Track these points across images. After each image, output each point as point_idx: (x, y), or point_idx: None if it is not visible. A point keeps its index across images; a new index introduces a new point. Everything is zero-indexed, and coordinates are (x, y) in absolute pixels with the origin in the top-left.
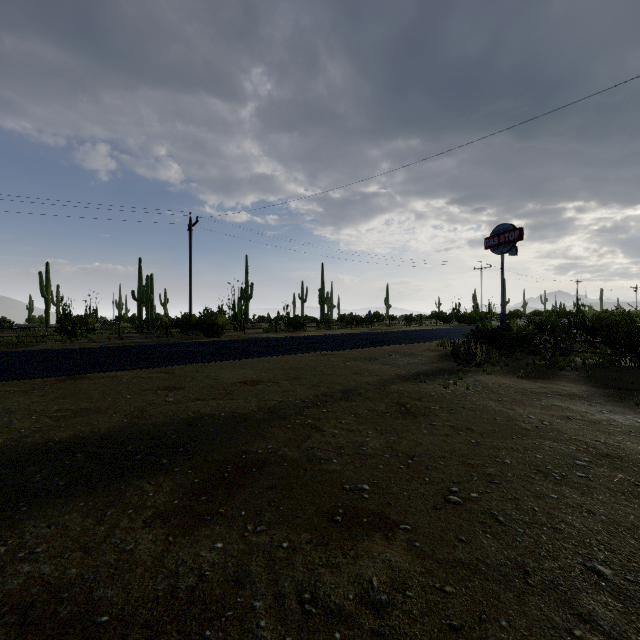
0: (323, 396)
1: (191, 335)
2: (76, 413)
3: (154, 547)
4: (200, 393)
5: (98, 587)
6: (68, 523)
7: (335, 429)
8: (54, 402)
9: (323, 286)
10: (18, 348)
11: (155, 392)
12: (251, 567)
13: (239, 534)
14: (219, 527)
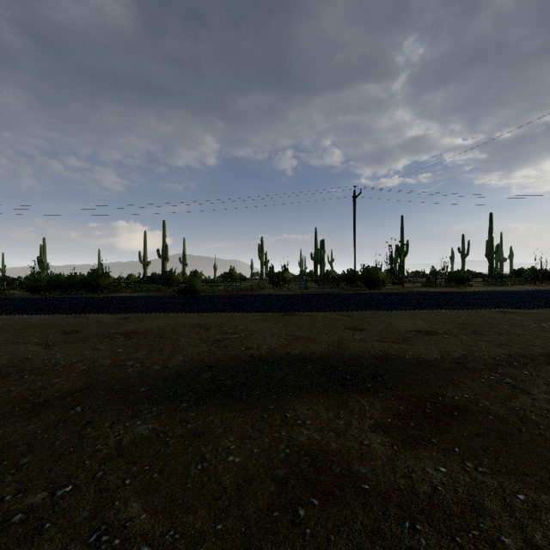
0: (518, 357)
1: (355, 287)
2: (297, 338)
3: (384, 449)
4: (380, 336)
5: (353, 462)
6: (318, 411)
7: (549, 396)
8: (283, 329)
9: (491, 238)
10: (252, 292)
11: (344, 330)
12: (485, 502)
13: (459, 467)
14: (435, 453)
